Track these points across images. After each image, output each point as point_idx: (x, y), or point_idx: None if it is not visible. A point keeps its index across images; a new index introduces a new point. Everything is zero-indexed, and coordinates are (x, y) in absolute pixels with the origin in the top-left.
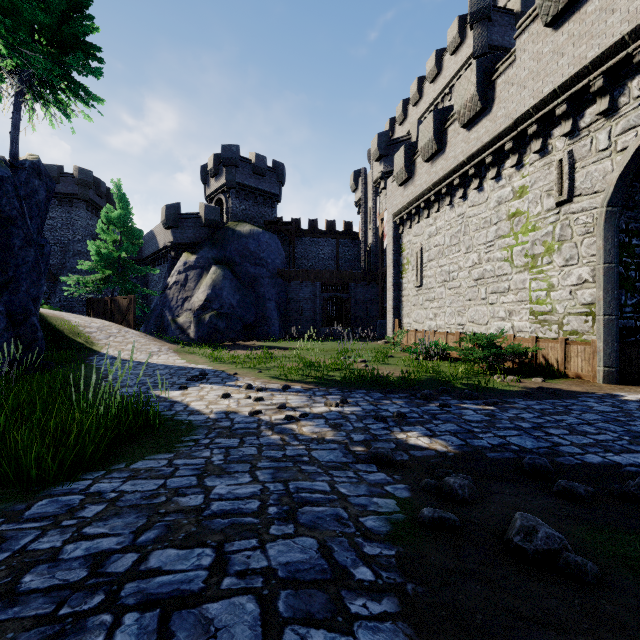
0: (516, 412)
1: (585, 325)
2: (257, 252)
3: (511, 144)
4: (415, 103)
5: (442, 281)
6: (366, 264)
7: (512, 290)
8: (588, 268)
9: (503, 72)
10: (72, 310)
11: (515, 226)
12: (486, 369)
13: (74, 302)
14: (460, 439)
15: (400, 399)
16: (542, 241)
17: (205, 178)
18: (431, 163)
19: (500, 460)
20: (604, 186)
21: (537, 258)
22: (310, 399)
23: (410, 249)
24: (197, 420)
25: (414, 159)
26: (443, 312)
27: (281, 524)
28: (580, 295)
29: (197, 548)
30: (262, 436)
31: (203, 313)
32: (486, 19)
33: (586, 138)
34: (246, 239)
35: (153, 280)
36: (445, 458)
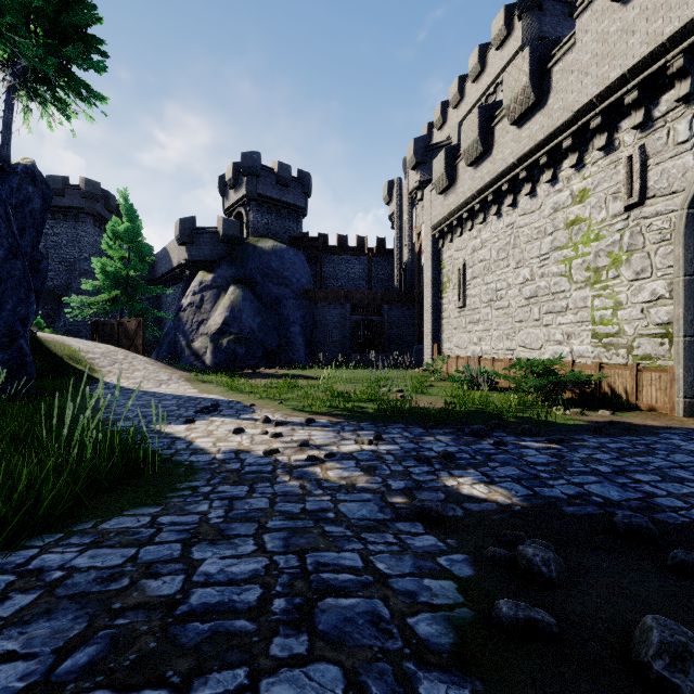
0: (588, 452)
1: (660, 349)
2: (280, 270)
3: (570, 141)
4: (455, 105)
5: (488, 301)
6: (401, 284)
7: (571, 309)
8: (664, 282)
9: (561, 58)
10: (78, 335)
11: (574, 235)
12: (543, 400)
13: (80, 326)
14: (526, 487)
15: (445, 435)
16: (607, 252)
17: (223, 190)
18: (475, 167)
19: (582, 517)
20: (684, 185)
21: (601, 272)
22: (338, 435)
23: (451, 265)
24: (200, 461)
25: (456, 164)
26: (489, 336)
27: (289, 634)
28: (654, 313)
29: (146, 689)
30: (277, 482)
31: (220, 338)
32: (536, 8)
33: (661, 129)
34: (268, 256)
35: (167, 302)
36: (511, 514)
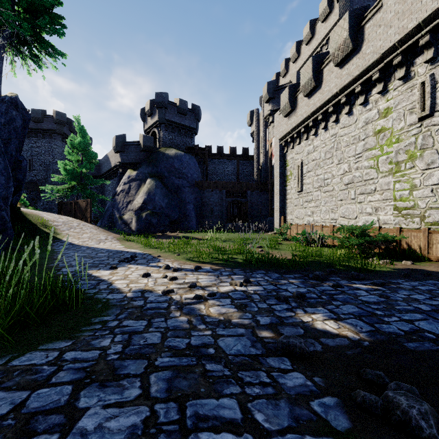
0: (406, 293)
1: None
2: (180, 169)
3: (378, 74)
4: (294, 60)
5: (318, 186)
6: (258, 178)
7: (378, 191)
8: None
9: (371, 18)
10: (52, 211)
11: (380, 140)
12: (361, 253)
13: (53, 205)
14: (367, 323)
15: (295, 279)
16: (405, 150)
17: (144, 117)
18: (310, 97)
19: (424, 353)
20: None
21: (400, 164)
22: (217, 278)
23: (293, 164)
24: (114, 299)
25: (296, 96)
26: (319, 210)
27: None
28: None
29: None
30: (170, 317)
31: (141, 212)
32: None
33: None
34: (172, 159)
35: (108, 190)
36: (362, 349)
